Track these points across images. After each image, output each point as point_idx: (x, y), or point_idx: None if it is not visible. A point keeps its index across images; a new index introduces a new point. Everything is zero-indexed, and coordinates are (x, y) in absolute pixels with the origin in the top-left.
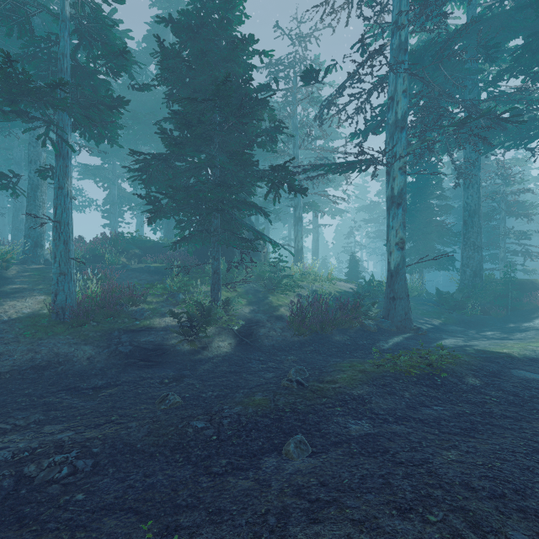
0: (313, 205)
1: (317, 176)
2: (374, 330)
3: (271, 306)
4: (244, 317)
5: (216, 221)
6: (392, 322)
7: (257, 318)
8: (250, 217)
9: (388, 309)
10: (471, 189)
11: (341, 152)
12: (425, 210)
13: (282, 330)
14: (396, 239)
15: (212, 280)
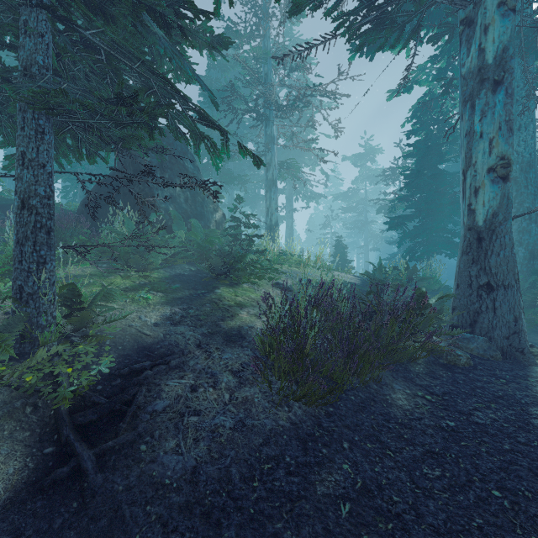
0: (292, 167)
1: (316, 45)
2: (466, 363)
3: (218, 309)
4: (132, 343)
5: (29, 45)
6: (488, 339)
7: (170, 344)
8: (194, 160)
9: (474, 310)
10: (523, 131)
11: (330, 92)
12: (440, 175)
13: (239, 382)
14: (489, 159)
15: (16, 231)
